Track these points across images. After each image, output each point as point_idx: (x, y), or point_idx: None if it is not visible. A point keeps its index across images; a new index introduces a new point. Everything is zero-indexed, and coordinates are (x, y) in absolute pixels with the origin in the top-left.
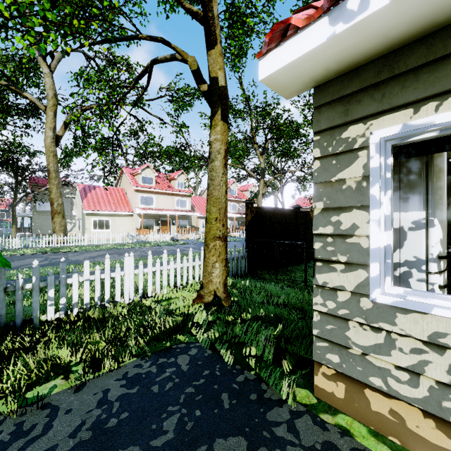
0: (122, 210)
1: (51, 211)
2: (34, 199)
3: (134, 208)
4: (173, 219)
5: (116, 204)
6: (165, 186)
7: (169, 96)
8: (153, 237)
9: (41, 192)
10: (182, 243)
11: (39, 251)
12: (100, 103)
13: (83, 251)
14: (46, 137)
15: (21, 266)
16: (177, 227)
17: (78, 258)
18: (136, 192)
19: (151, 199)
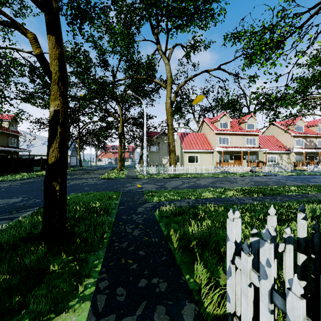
0: (206, 148)
1: (169, 150)
2: (150, 144)
3: (214, 147)
4: (243, 155)
5: (202, 145)
6: (237, 128)
7: (244, 54)
8: (231, 168)
9: (152, 140)
10: (263, 175)
11: (170, 176)
12: (195, 74)
13: (196, 178)
14: (166, 103)
15: (178, 186)
16: (249, 161)
17: (203, 183)
18: (216, 135)
19: (226, 140)
